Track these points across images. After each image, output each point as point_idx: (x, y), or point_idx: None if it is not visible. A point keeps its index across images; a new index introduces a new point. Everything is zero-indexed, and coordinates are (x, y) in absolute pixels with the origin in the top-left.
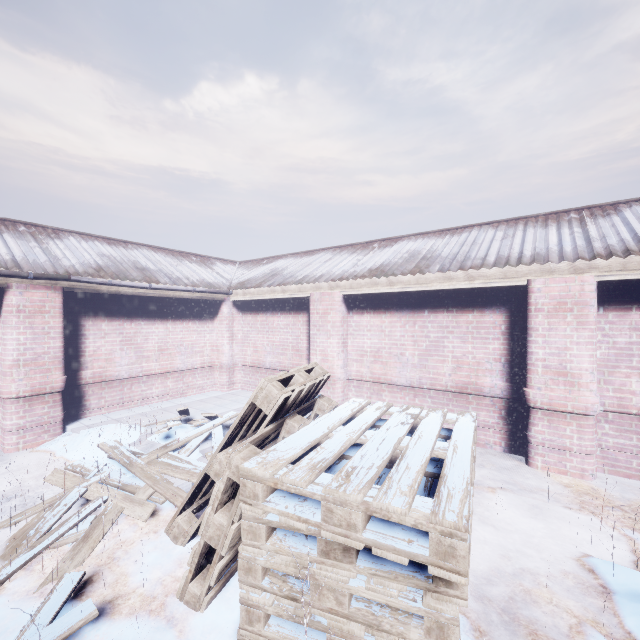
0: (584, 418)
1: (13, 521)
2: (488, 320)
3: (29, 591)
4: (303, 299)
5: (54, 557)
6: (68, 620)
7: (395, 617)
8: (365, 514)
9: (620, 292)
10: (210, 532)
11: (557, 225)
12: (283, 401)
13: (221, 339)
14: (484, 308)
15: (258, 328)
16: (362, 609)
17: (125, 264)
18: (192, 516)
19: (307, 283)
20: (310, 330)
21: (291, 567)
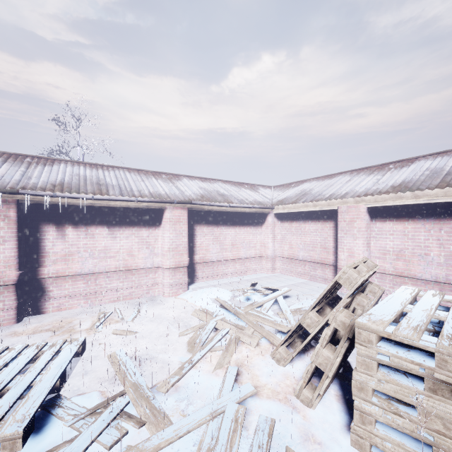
0: None
1: (185, 333)
2: None
3: (209, 371)
4: (330, 211)
5: (213, 356)
6: (242, 390)
7: None
8: None
9: None
10: (319, 360)
11: None
12: (361, 282)
13: (267, 239)
14: None
15: (293, 232)
16: None
17: (213, 192)
18: (286, 349)
19: (335, 199)
20: (338, 233)
21: (399, 394)
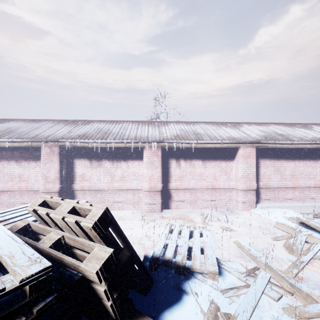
0: None
1: (277, 239)
2: None
3: None
4: None
5: (317, 263)
6: None
7: None
8: None
9: None
10: None
11: None
12: None
13: None
14: None
15: None
16: None
17: (272, 133)
18: None
19: None
20: None
21: None
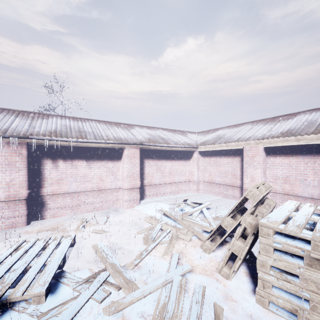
0: None
1: (141, 232)
2: None
3: (159, 256)
4: (237, 149)
5: (161, 247)
6: (183, 268)
7: None
8: None
9: None
10: (234, 248)
11: None
12: (262, 197)
13: (193, 169)
14: None
15: (211, 164)
16: None
17: (156, 137)
18: (210, 243)
19: (241, 141)
20: (243, 165)
21: (287, 268)
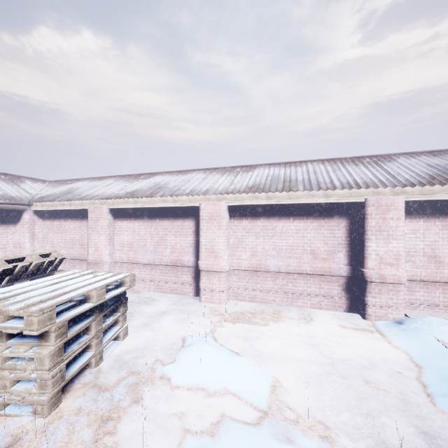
0: (221, 273)
1: None
2: (187, 224)
3: None
4: (86, 210)
5: None
6: None
7: (27, 363)
8: (5, 316)
9: (239, 211)
10: None
11: (228, 174)
12: (3, 271)
13: (23, 238)
14: (185, 218)
15: (55, 230)
16: (11, 364)
17: None
18: None
19: (85, 200)
20: (88, 231)
21: None
